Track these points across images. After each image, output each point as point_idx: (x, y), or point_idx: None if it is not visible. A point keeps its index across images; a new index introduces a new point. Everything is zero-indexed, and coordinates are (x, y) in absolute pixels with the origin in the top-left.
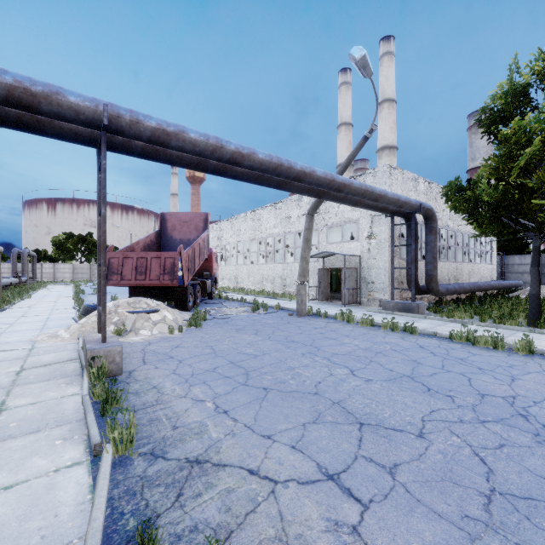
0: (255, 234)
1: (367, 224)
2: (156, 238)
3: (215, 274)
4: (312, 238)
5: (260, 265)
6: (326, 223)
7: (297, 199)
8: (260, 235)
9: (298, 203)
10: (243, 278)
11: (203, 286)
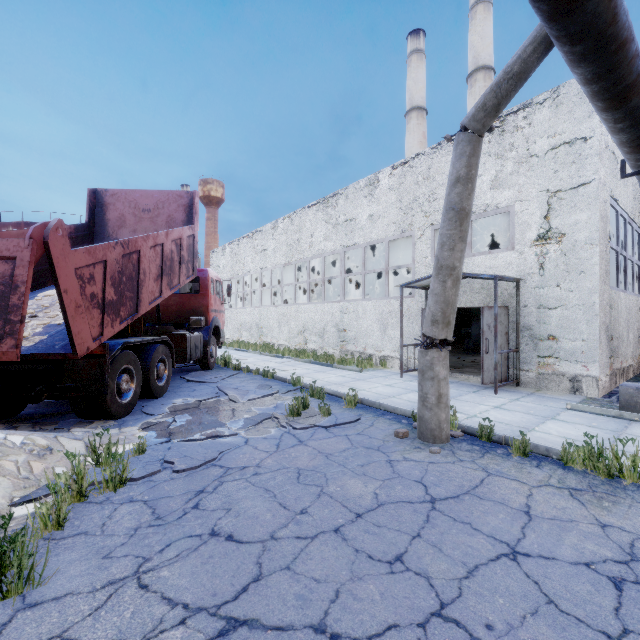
0: (290, 255)
1: (536, 212)
2: (73, 241)
3: (216, 321)
4: (470, 209)
5: (299, 305)
6: (431, 221)
7: (369, 185)
8: (299, 255)
9: (370, 191)
10: (272, 328)
11: (178, 346)
